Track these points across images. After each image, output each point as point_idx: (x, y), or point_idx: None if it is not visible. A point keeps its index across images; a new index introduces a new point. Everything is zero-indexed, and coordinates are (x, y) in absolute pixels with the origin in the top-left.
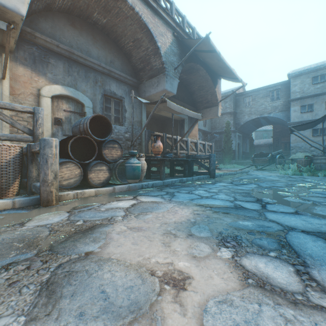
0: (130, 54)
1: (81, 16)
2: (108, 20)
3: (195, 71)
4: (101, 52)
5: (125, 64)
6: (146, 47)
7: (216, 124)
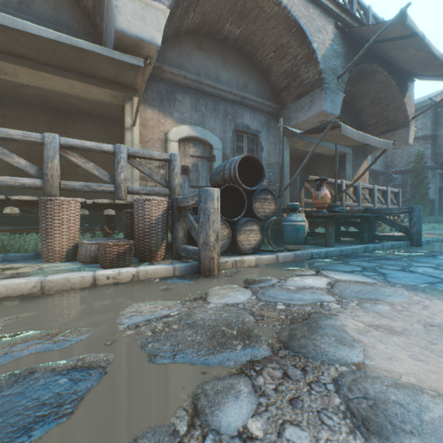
0: (269, 69)
1: (209, 33)
2: (243, 29)
3: (367, 76)
4: (232, 75)
5: (260, 85)
6: (294, 54)
7: (394, 157)
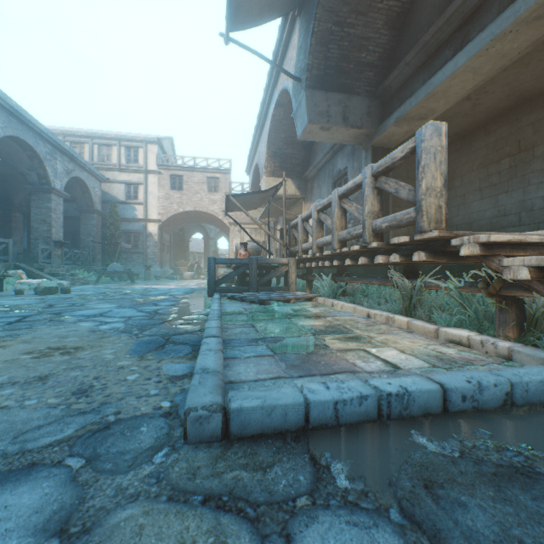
0: None
1: None
2: None
3: None
4: None
5: None
6: None
7: None
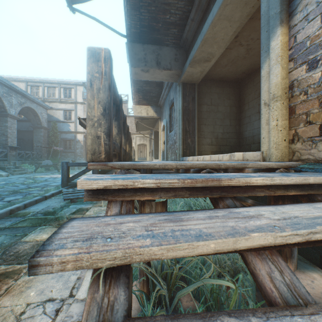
0: None
1: None
2: None
3: None
4: None
5: None
6: None
7: None
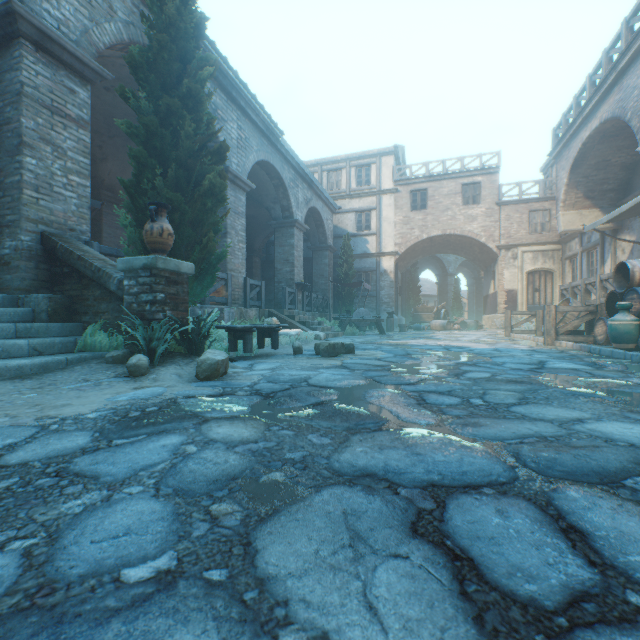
0: None
1: None
2: None
3: None
4: None
5: None
6: None
7: None
